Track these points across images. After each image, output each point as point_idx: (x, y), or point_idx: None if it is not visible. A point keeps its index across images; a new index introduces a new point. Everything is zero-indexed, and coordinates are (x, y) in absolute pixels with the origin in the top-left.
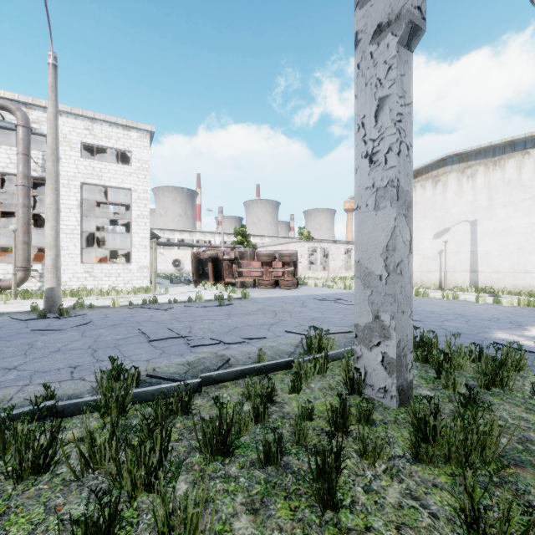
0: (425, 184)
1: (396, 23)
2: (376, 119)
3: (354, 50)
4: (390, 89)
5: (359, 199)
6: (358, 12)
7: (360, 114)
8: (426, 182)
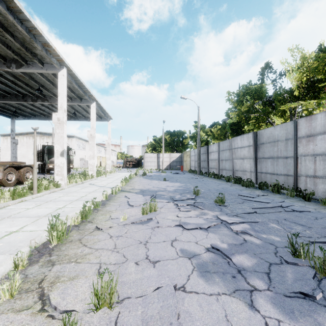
0: (30, 137)
1: (15, 143)
2: (13, 150)
3: (11, 142)
4: (15, 148)
5: (11, 156)
6: (11, 139)
7: (12, 149)
8: (31, 137)
